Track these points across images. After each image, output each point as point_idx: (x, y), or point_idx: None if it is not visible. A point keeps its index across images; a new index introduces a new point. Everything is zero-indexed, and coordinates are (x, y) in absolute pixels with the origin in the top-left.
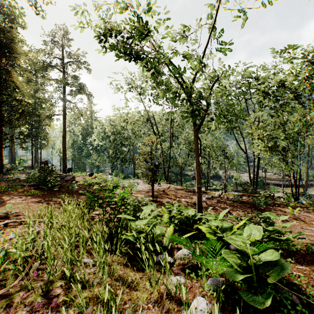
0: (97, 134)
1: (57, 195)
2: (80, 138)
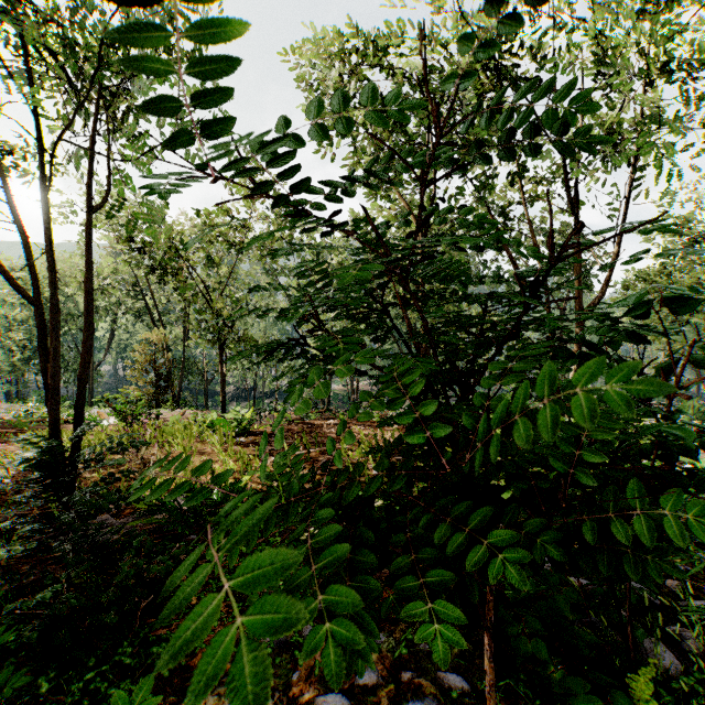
0: None
1: None
2: None
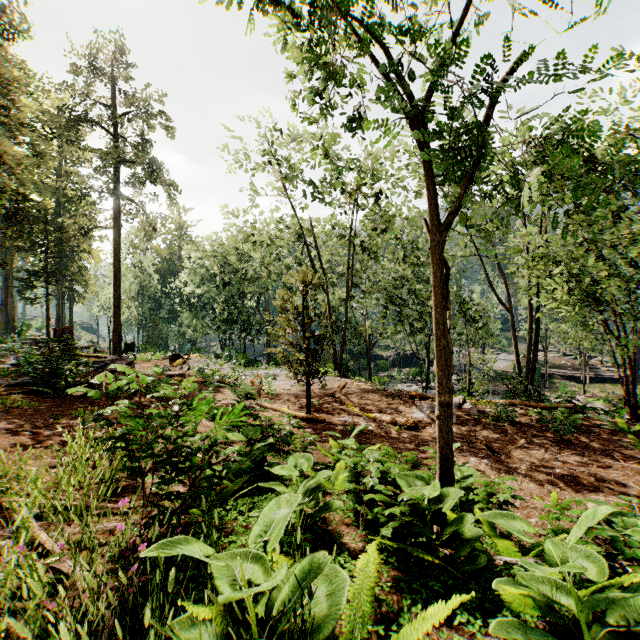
0: (190, 270)
1: (75, 408)
2: (155, 279)
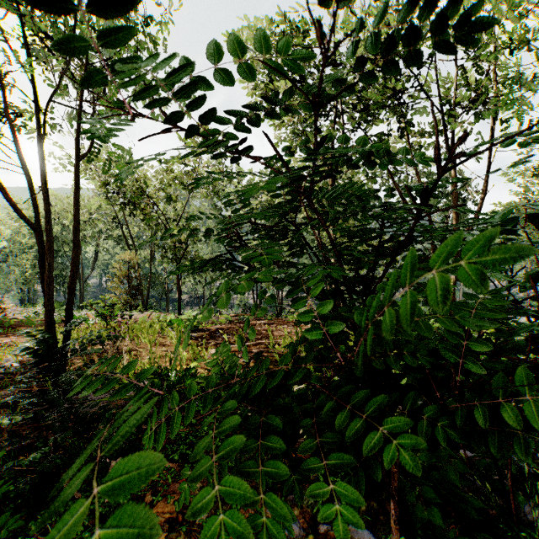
0: None
1: None
2: None
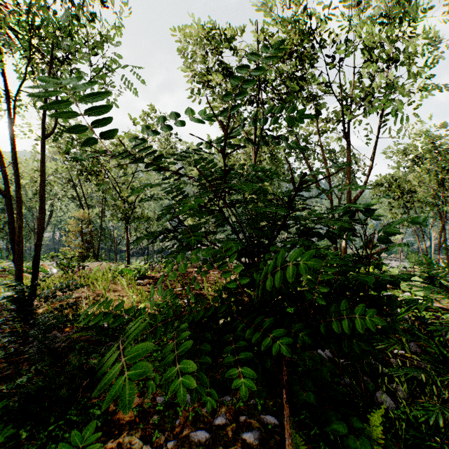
0: None
1: None
2: None
